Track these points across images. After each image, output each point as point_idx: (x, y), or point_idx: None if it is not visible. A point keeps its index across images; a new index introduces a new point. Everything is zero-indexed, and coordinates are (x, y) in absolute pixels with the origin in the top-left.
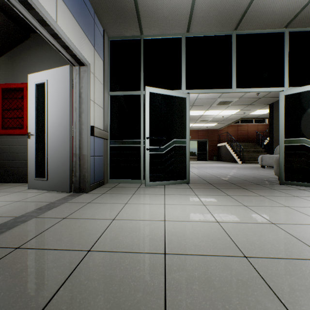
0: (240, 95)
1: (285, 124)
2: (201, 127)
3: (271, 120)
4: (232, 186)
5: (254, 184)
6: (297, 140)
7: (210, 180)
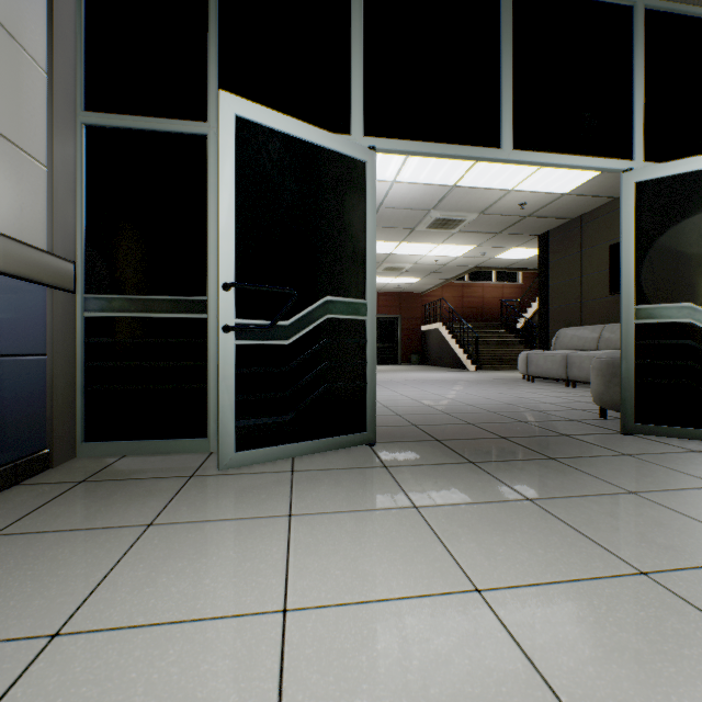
0: (482, 206)
1: (637, 265)
2: (386, 286)
3: (544, 272)
4: (510, 450)
5: (561, 438)
6: (671, 308)
7: (432, 426)
